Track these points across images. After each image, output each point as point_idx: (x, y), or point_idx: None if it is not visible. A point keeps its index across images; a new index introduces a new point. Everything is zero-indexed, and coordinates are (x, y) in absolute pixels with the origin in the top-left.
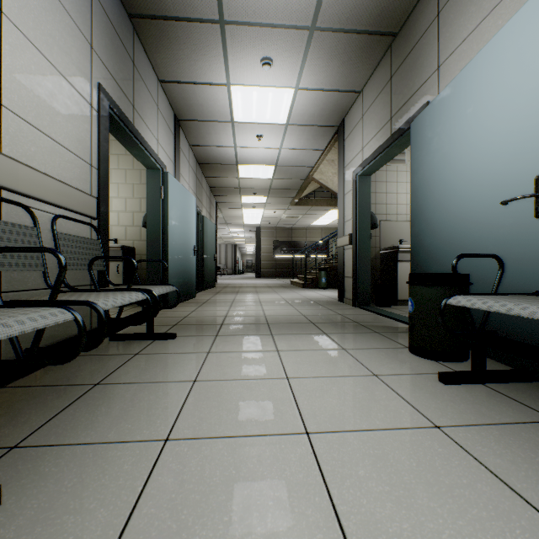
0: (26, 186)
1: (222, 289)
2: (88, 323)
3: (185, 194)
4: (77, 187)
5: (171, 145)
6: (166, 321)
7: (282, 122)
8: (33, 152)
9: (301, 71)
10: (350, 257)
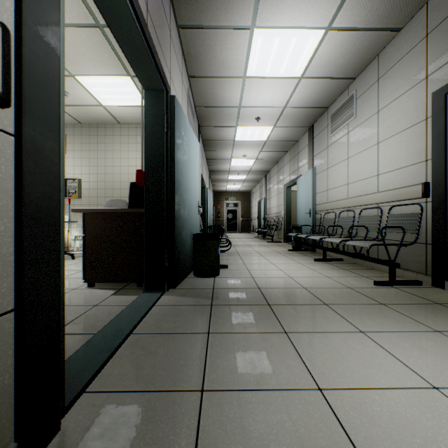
0: (379, 200)
1: None
2: (423, 269)
3: None
4: (412, 183)
5: None
6: None
7: None
8: (388, 183)
9: None
10: None
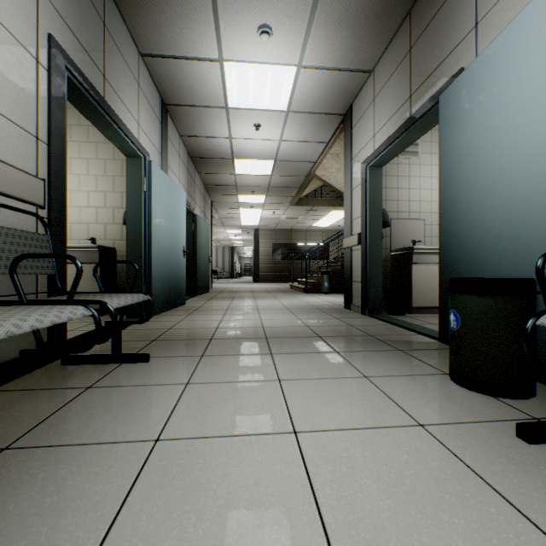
0: None
1: (217, 294)
2: (32, 343)
3: (173, 189)
4: (12, 163)
5: (156, 131)
6: (144, 335)
7: (282, 108)
8: None
9: (304, 43)
10: (359, 259)
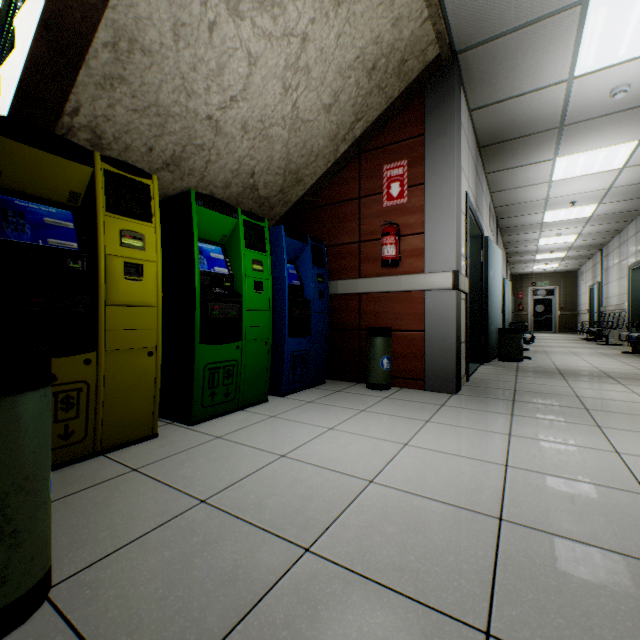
0: None
1: None
2: None
3: None
4: None
5: None
6: None
7: (600, 0)
8: None
9: (567, 96)
10: (462, 312)
